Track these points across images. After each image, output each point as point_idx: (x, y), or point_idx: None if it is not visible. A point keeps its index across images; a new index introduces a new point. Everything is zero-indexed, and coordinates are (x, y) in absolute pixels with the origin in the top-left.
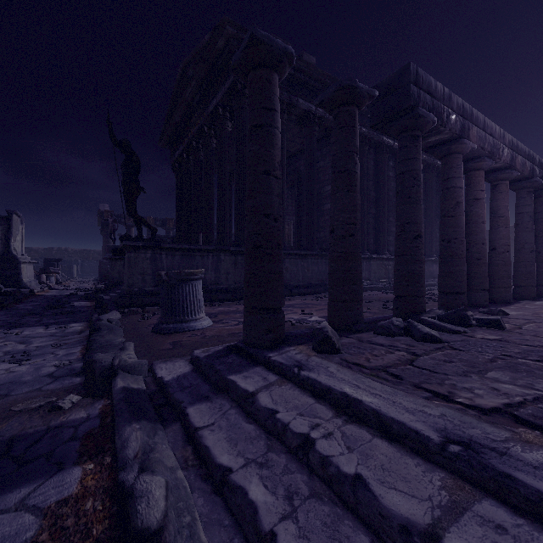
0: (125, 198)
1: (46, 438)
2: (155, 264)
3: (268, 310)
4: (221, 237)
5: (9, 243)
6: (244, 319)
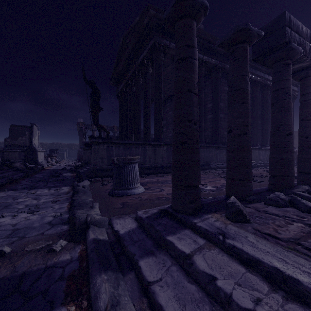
0: (92, 114)
1: (44, 276)
2: (109, 152)
3: (190, 187)
4: (145, 136)
5: (32, 141)
6: (173, 192)
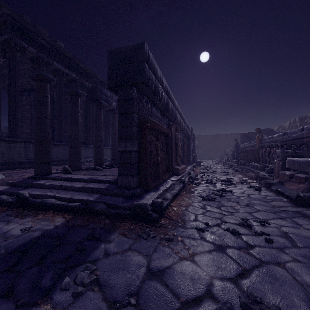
0: None
1: None
2: None
3: (45, 163)
4: None
5: None
6: (35, 167)
